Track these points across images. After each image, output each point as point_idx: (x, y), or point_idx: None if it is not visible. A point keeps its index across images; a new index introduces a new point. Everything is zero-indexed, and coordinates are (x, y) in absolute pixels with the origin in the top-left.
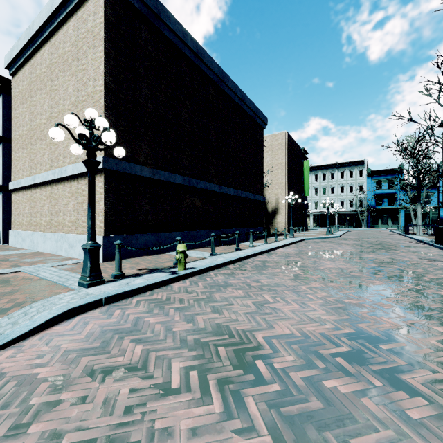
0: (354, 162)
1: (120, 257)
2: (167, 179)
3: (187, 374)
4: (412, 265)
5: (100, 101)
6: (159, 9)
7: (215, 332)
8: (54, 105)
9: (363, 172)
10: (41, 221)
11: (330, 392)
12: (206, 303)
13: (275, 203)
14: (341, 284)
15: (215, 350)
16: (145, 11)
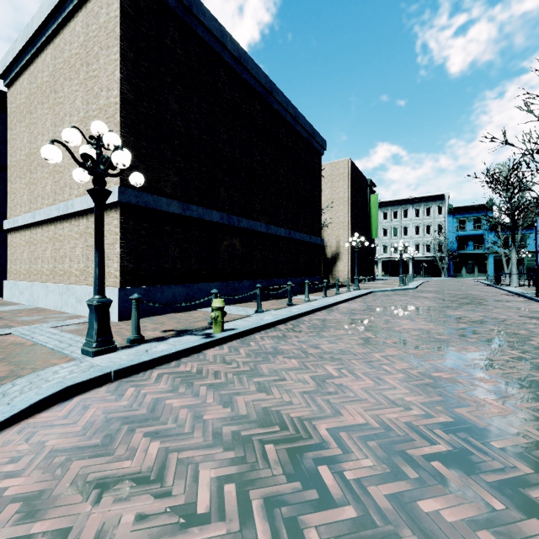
0: (431, 196)
1: (138, 316)
2: (201, 216)
3: (220, 488)
4: (513, 325)
5: (114, 116)
6: (191, 1)
7: (261, 421)
8: (58, 123)
9: (443, 209)
10: (42, 269)
11: (430, 520)
12: (249, 378)
13: (336, 246)
14: (425, 350)
15: (261, 450)
16: (172, 3)
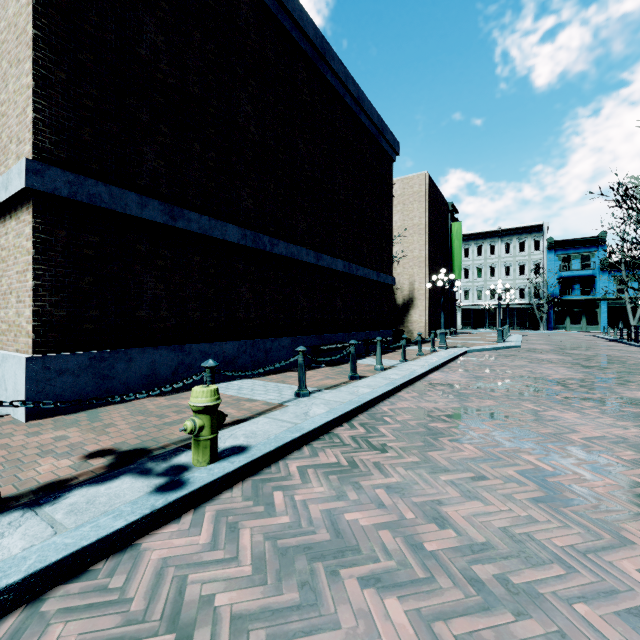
0: (526, 227)
1: None
2: (207, 231)
3: None
4: None
5: (26, 29)
6: None
7: None
8: None
9: (541, 244)
10: None
11: None
12: None
13: (409, 289)
14: None
15: None
16: None
